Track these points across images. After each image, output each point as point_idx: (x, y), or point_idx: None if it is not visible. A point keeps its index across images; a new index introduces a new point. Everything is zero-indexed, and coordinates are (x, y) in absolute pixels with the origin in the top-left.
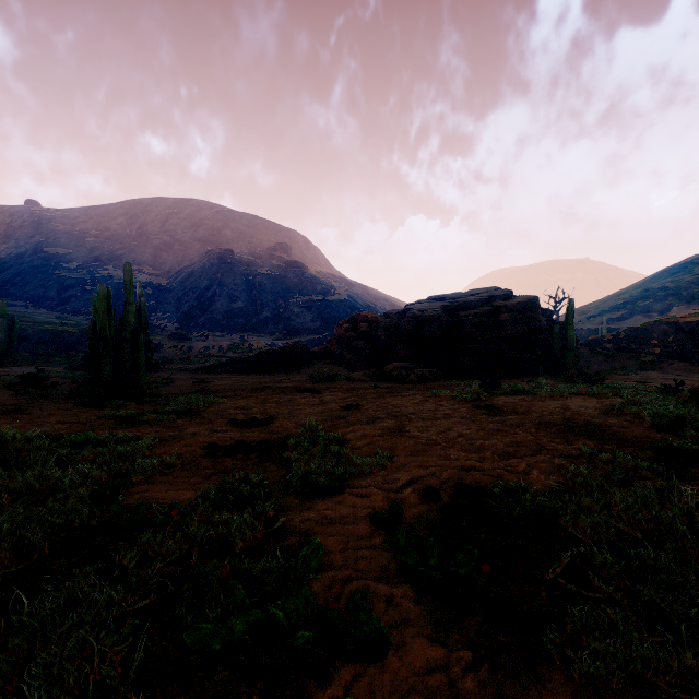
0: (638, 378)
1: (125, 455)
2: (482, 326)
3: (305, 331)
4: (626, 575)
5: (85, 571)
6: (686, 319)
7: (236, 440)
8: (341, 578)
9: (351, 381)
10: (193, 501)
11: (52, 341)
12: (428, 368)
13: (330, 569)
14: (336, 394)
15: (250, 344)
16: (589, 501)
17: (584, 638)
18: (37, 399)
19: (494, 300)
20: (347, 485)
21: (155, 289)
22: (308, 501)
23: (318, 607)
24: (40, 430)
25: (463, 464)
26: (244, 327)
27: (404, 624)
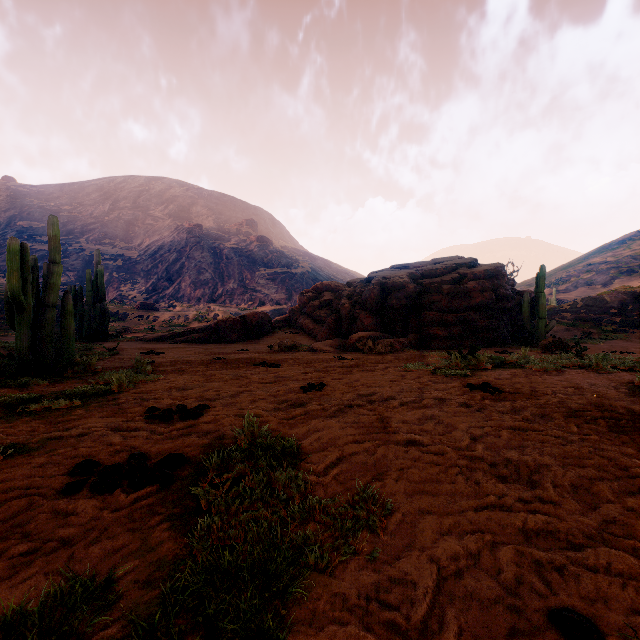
0: (611, 347)
1: None
2: (450, 293)
3: (270, 302)
4: None
5: None
6: None
7: (135, 450)
8: None
9: (313, 352)
10: None
11: None
12: (394, 337)
13: None
14: (296, 368)
15: (215, 314)
16: None
17: None
18: None
19: (460, 268)
20: (301, 605)
21: (126, 262)
22: None
23: None
24: None
25: (526, 525)
26: (211, 297)
27: None
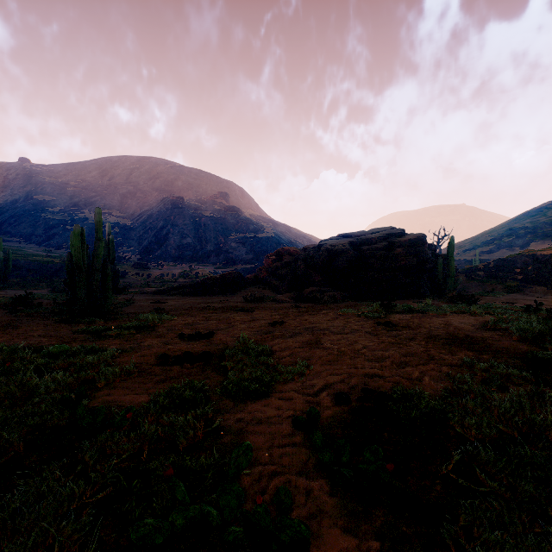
0: (505, 299)
1: (92, 364)
2: (381, 257)
3: (240, 261)
4: (507, 470)
5: (53, 467)
6: (542, 252)
7: (183, 351)
8: (267, 472)
9: (276, 302)
10: (146, 404)
11: (40, 269)
12: (338, 291)
13: (258, 464)
14: (265, 313)
15: (197, 272)
16: (472, 405)
17: (476, 529)
18: (25, 316)
19: (390, 237)
20: (273, 390)
21: (122, 229)
22: (241, 404)
23: (246, 513)
24: (25, 343)
25: (368, 372)
26: (192, 258)
27: (321, 515)
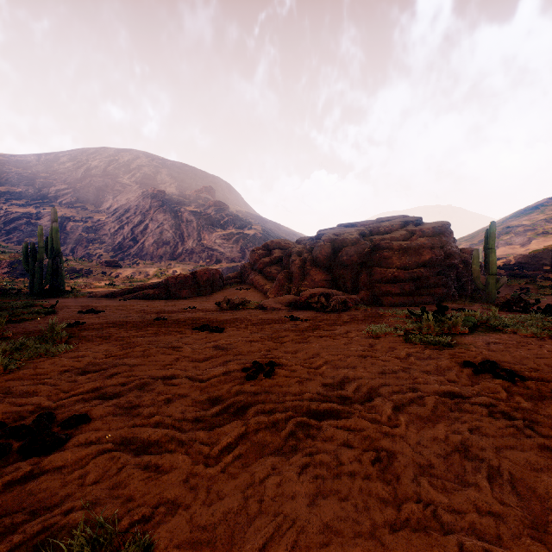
0: None
1: None
2: (401, 249)
3: (225, 259)
4: None
5: None
6: None
7: None
8: None
9: (263, 310)
10: None
11: None
12: (346, 294)
13: None
14: (242, 333)
15: (174, 270)
16: None
17: None
18: None
19: (407, 225)
20: None
21: (95, 223)
22: None
23: None
24: None
25: None
26: (172, 256)
27: None
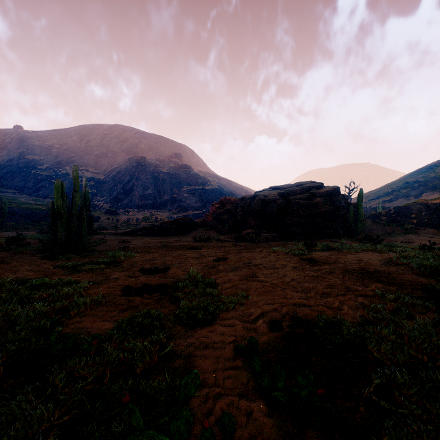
0: (403, 239)
1: (68, 295)
2: (304, 205)
3: (191, 208)
4: (421, 392)
5: (27, 389)
6: (433, 201)
7: (143, 283)
8: (213, 394)
9: (220, 241)
10: (110, 331)
11: (30, 215)
12: (269, 233)
13: (205, 386)
14: (211, 250)
15: (156, 217)
16: (386, 332)
17: None
18: (16, 253)
19: (311, 189)
20: (218, 317)
21: (96, 182)
22: (190, 330)
23: None
24: (14, 276)
25: (296, 302)
26: (152, 206)
27: (260, 436)
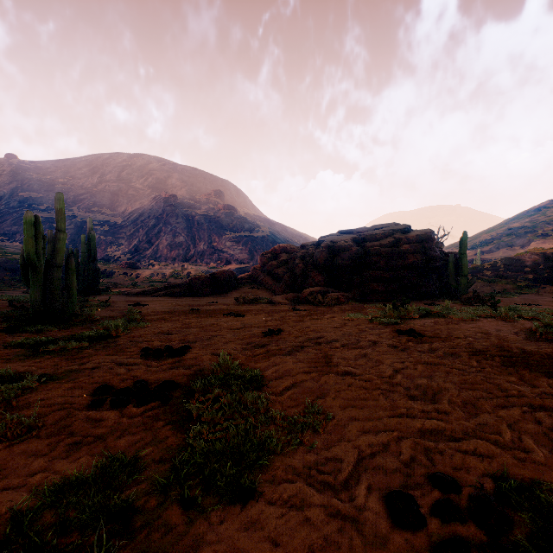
0: (522, 300)
1: None
2: (387, 255)
3: (235, 261)
4: None
5: None
6: None
7: (137, 379)
8: None
9: (272, 304)
10: None
11: (18, 269)
12: (340, 292)
13: None
14: (258, 317)
15: (188, 272)
16: None
17: None
18: None
19: (396, 233)
20: (265, 472)
21: (111, 227)
22: (198, 523)
23: None
24: None
25: (423, 426)
26: (184, 257)
27: None
